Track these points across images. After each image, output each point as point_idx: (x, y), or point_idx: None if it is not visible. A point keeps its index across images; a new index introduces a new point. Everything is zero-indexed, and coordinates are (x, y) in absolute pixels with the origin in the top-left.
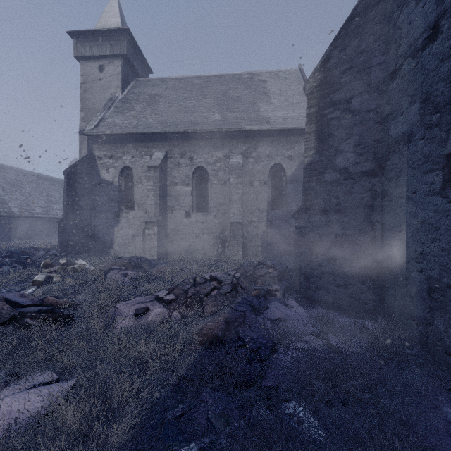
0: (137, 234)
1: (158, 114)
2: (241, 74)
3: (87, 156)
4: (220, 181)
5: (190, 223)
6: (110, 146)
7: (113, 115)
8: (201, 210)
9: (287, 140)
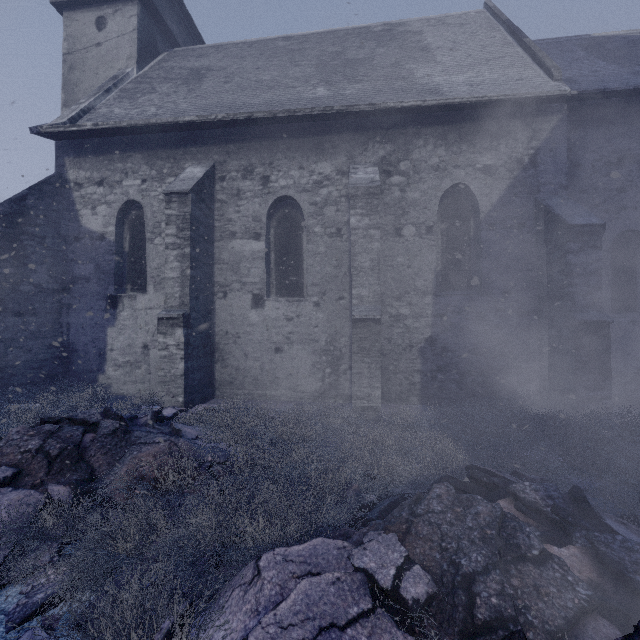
0: (153, 343)
1: (200, 95)
2: (369, 26)
3: (51, 181)
4: (329, 227)
5: (263, 320)
6: (100, 159)
7: (113, 103)
8: (288, 292)
9: (480, 131)
